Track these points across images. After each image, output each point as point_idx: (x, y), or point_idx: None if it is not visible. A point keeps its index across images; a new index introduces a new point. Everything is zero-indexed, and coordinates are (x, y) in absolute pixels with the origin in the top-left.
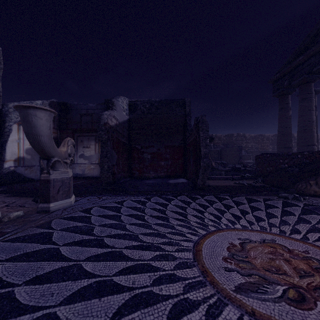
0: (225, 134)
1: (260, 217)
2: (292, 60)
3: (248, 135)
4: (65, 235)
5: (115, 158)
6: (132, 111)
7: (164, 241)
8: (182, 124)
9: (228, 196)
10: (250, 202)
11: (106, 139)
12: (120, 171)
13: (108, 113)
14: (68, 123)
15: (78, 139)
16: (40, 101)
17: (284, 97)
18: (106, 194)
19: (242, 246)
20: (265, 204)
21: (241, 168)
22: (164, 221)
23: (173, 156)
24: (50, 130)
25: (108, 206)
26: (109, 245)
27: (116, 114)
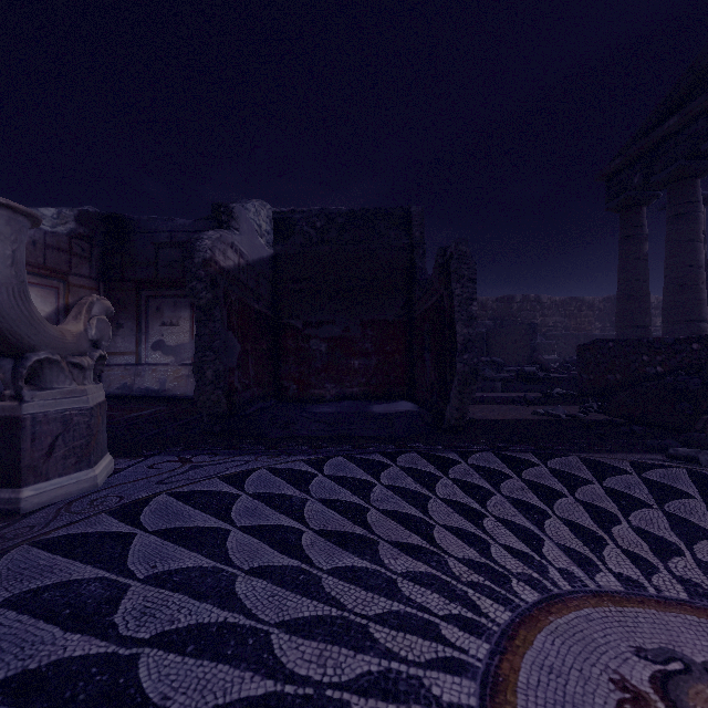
0: (497, 297)
1: (661, 538)
2: (651, 126)
3: (548, 298)
4: (5, 635)
5: (236, 352)
6: (282, 237)
7: (364, 669)
8: (403, 269)
9: (533, 453)
10: (601, 475)
11: (209, 303)
12: (249, 385)
13: (215, 236)
14: (125, 265)
15: (150, 305)
16: (51, 210)
17: (632, 211)
18: (206, 447)
19: (671, 704)
20: (648, 484)
21: (537, 374)
22: (364, 556)
23: (381, 347)
24: (14, 269)
25: (199, 491)
26: (149, 702)
27: (239, 241)
